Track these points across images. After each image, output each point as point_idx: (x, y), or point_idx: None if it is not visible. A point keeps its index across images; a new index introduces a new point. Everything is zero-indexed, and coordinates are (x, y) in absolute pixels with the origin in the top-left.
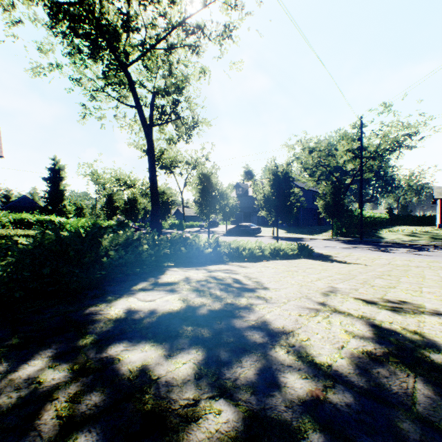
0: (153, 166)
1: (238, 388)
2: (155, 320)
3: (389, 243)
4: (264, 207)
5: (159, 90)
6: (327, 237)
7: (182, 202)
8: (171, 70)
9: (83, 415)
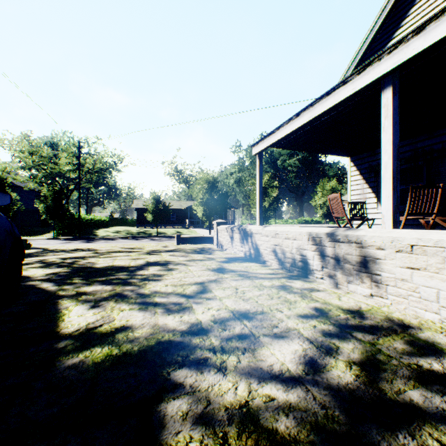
0: None
1: None
2: None
3: (99, 238)
4: None
5: None
6: (49, 237)
7: None
8: None
9: None
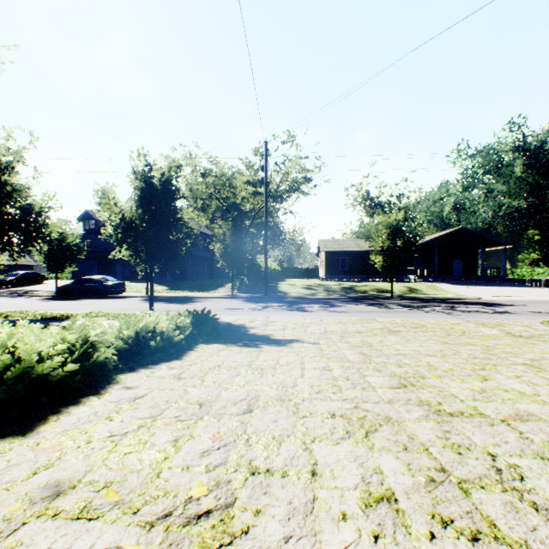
0: None
1: None
2: None
3: (296, 298)
4: (125, 242)
5: None
6: (226, 295)
7: None
8: None
9: None
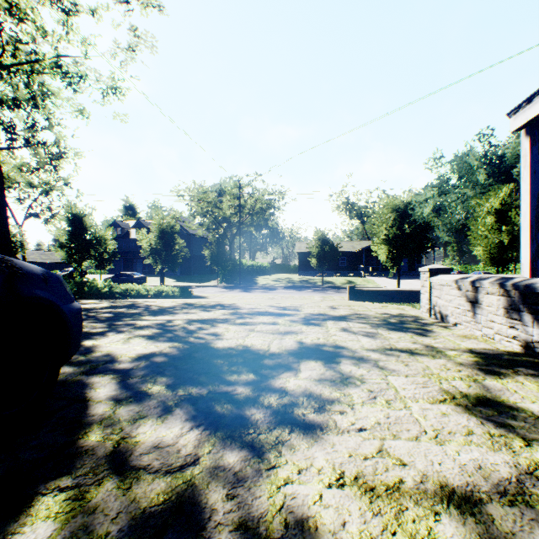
0: (3, 201)
1: (141, 309)
2: (101, 307)
3: (258, 287)
4: (151, 256)
5: (6, 99)
6: (213, 285)
7: (22, 241)
8: (35, 95)
9: (101, 314)
